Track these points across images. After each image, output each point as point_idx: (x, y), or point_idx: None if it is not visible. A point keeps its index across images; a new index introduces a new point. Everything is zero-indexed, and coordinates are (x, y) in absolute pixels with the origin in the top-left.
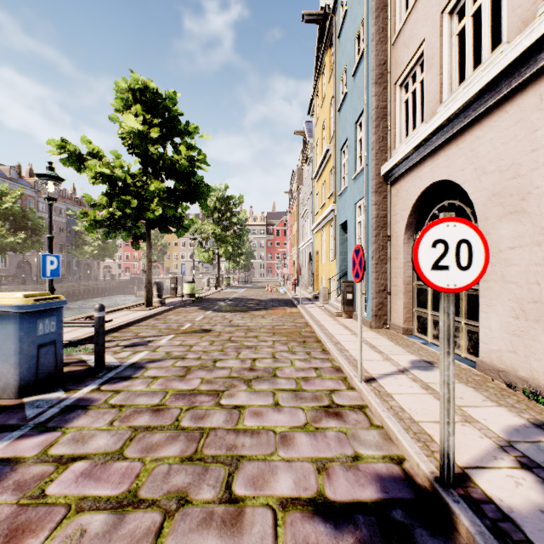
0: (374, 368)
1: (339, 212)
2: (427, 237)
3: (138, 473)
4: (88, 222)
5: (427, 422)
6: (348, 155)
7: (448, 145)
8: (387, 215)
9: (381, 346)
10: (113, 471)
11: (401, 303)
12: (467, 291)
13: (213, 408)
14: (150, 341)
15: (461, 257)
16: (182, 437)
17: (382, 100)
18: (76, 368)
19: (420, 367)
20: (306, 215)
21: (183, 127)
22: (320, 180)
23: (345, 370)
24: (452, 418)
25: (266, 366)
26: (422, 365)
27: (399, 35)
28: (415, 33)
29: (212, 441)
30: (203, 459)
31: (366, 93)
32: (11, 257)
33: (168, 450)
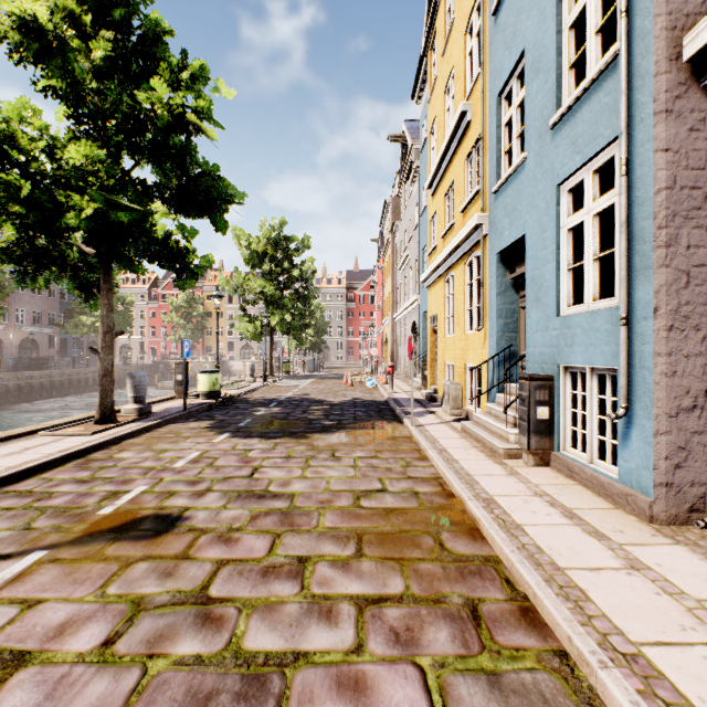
0: None
1: (496, 226)
2: None
3: None
4: None
5: None
6: (531, 82)
7: None
8: (700, 181)
9: None
10: None
11: None
12: None
13: None
14: None
15: None
16: None
17: None
18: None
19: None
20: (406, 265)
21: (176, 66)
22: (439, 189)
23: None
24: None
25: None
26: None
27: None
28: None
29: None
30: None
31: None
32: None
33: None
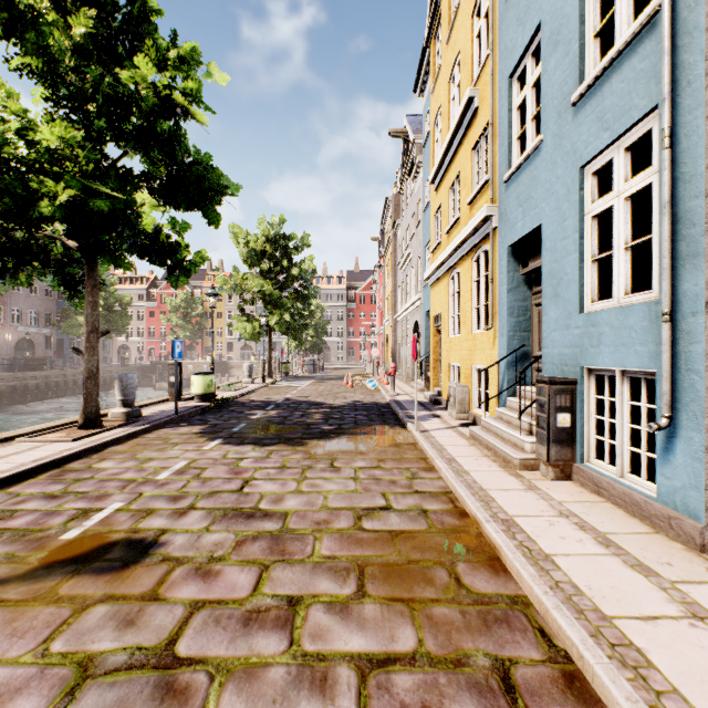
0: None
1: (507, 217)
2: None
3: None
4: None
5: None
6: (548, 57)
7: None
8: None
9: None
10: None
11: None
12: None
13: None
14: None
15: None
16: None
17: None
18: None
19: None
20: (408, 263)
21: (166, 49)
22: (443, 182)
23: None
24: None
25: None
26: None
27: None
28: None
29: None
30: None
31: None
32: None
33: None
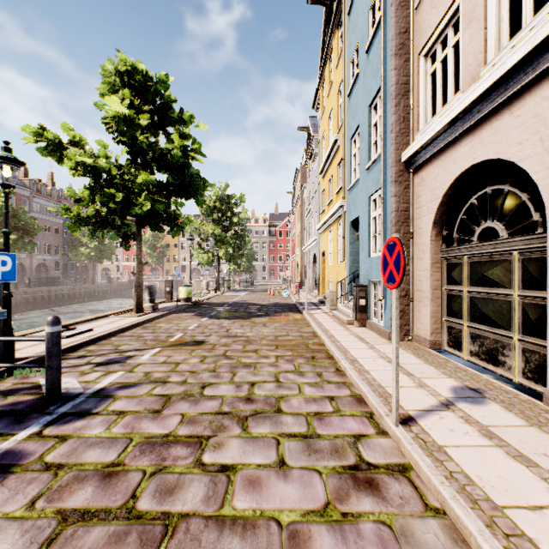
0: (408, 400)
1: (349, 208)
2: None
3: None
4: (72, 219)
5: (515, 507)
6: (361, 143)
7: (497, 115)
8: (408, 208)
9: (408, 365)
10: None
11: (427, 311)
12: (523, 299)
13: (191, 471)
14: (130, 357)
15: None
16: (133, 536)
17: (402, 75)
18: (23, 398)
19: (467, 398)
20: (310, 215)
21: (177, 116)
22: (326, 175)
23: (370, 402)
24: None
25: (267, 395)
26: (468, 394)
27: None
28: None
29: (180, 547)
30: None
31: (384, 68)
32: None
33: None
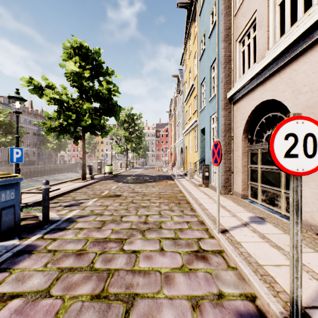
0: (226, 222)
1: (200, 122)
2: (280, 131)
3: (57, 310)
4: (46, 128)
5: (268, 265)
6: (206, 86)
7: (273, 77)
8: (231, 123)
9: (228, 206)
10: (39, 308)
11: (240, 178)
12: None
13: (118, 252)
14: (82, 202)
15: (307, 148)
16: (94, 277)
17: (227, 51)
18: (30, 222)
19: (256, 221)
20: (179, 125)
21: (104, 71)
22: (187, 103)
23: (207, 223)
24: (300, 274)
25: (155, 220)
26: (257, 220)
27: (238, 9)
28: (249, 7)
29: (116, 280)
30: (108, 297)
31: (218, 47)
32: (4, 150)
33: (83, 288)
